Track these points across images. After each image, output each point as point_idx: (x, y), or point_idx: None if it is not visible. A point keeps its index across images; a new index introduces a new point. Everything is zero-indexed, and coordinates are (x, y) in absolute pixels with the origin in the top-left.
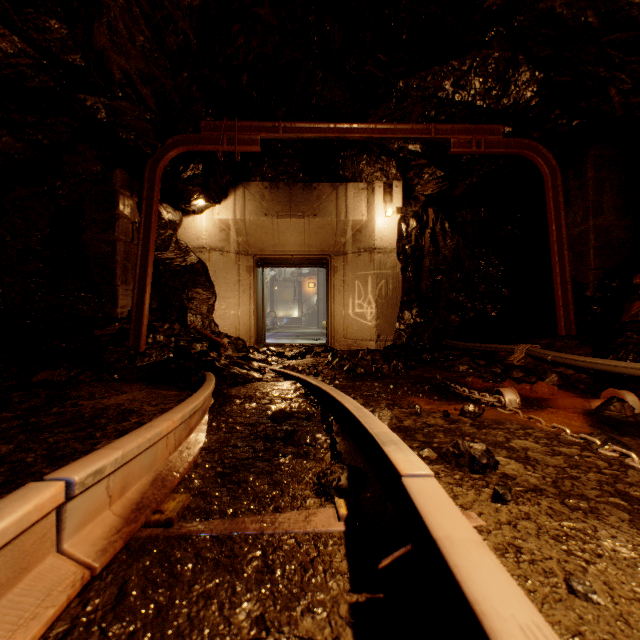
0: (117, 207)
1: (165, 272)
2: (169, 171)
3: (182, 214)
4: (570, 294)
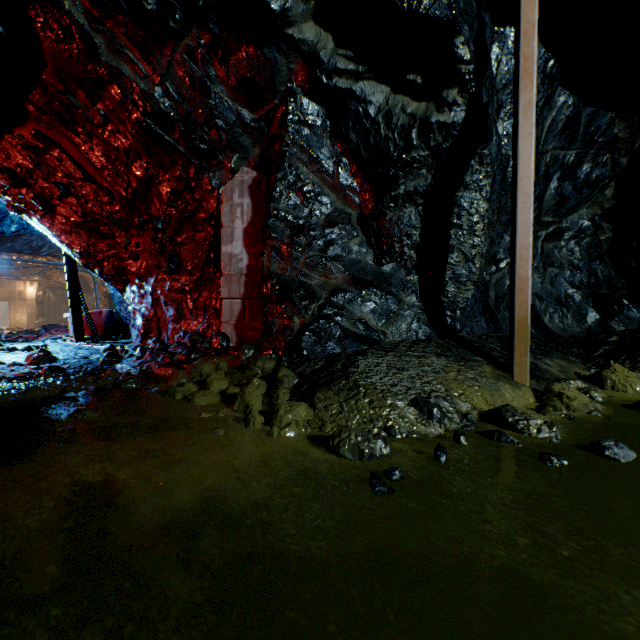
0: None
1: None
2: None
3: None
4: None
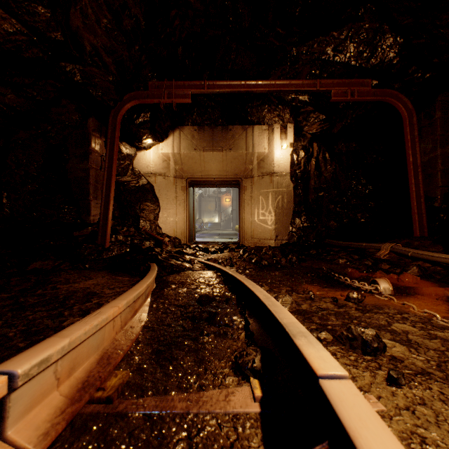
0: (90, 145)
1: (124, 191)
2: (126, 118)
3: (136, 150)
4: (423, 205)
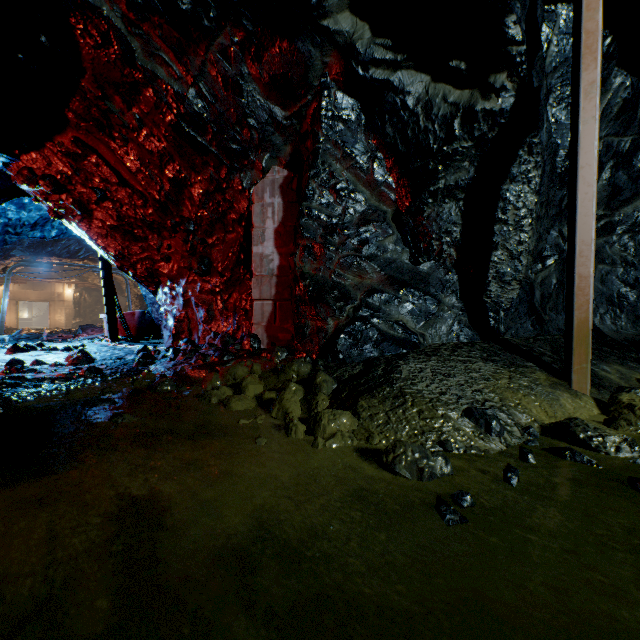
0: None
1: None
2: None
3: None
4: None
